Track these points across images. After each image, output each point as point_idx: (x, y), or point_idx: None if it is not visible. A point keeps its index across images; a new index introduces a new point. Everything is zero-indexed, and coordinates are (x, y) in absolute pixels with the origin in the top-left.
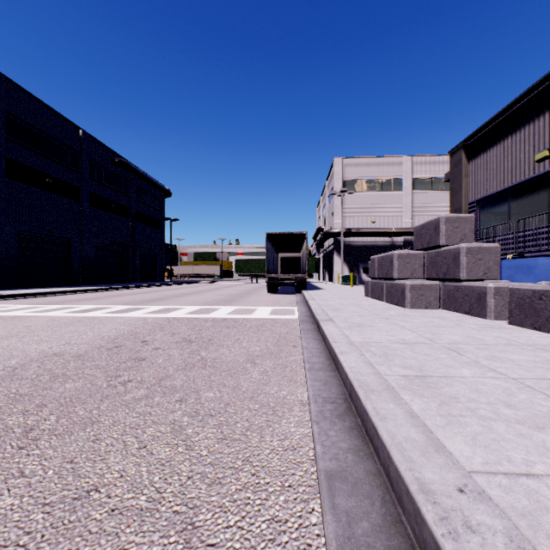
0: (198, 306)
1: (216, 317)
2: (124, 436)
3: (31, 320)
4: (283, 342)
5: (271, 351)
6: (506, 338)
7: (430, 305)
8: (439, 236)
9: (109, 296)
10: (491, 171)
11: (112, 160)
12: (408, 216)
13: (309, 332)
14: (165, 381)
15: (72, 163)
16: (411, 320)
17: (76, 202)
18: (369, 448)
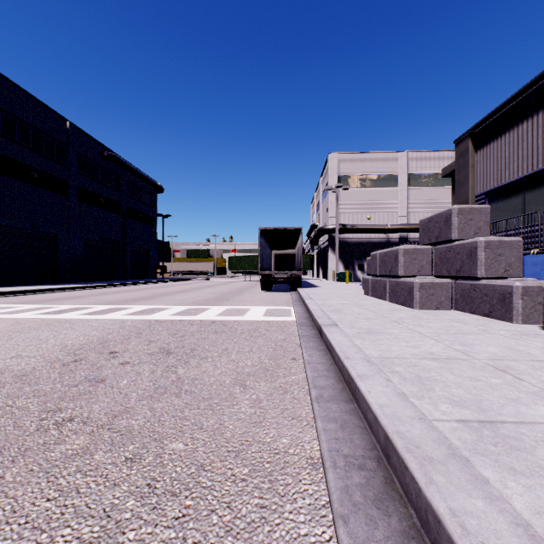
0: (187, 306)
1: (203, 319)
2: None
3: None
4: (280, 353)
5: (265, 367)
6: None
7: (441, 305)
8: (451, 229)
9: (94, 295)
10: (502, 160)
11: (101, 154)
12: (404, 212)
13: (310, 339)
14: (120, 419)
15: (59, 156)
16: (427, 324)
17: (63, 196)
18: None
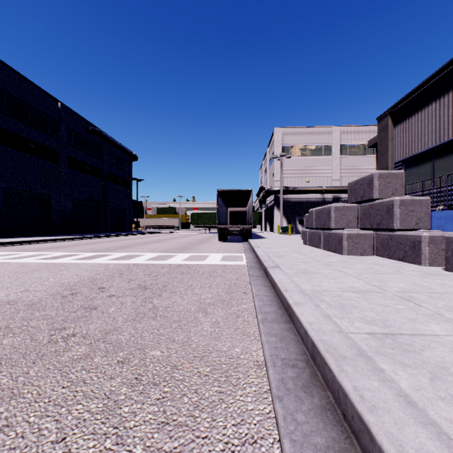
0: (158, 253)
1: (172, 263)
2: (42, 419)
3: (2, 267)
4: (233, 288)
5: (222, 299)
6: (452, 285)
7: (364, 252)
8: (373, 190)
9: (81, 244)
10: (416, 134)
11: (86, 128)
12: (336, 176)
13: (258, 278)
14: (111, 334)
15: (52, 131)
16: (352, 266)
17: (56, 164)
18: (354, 445)
